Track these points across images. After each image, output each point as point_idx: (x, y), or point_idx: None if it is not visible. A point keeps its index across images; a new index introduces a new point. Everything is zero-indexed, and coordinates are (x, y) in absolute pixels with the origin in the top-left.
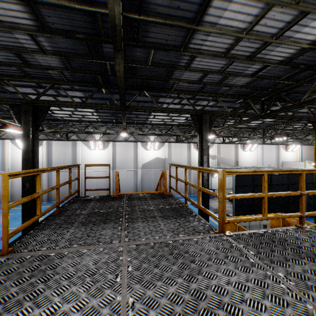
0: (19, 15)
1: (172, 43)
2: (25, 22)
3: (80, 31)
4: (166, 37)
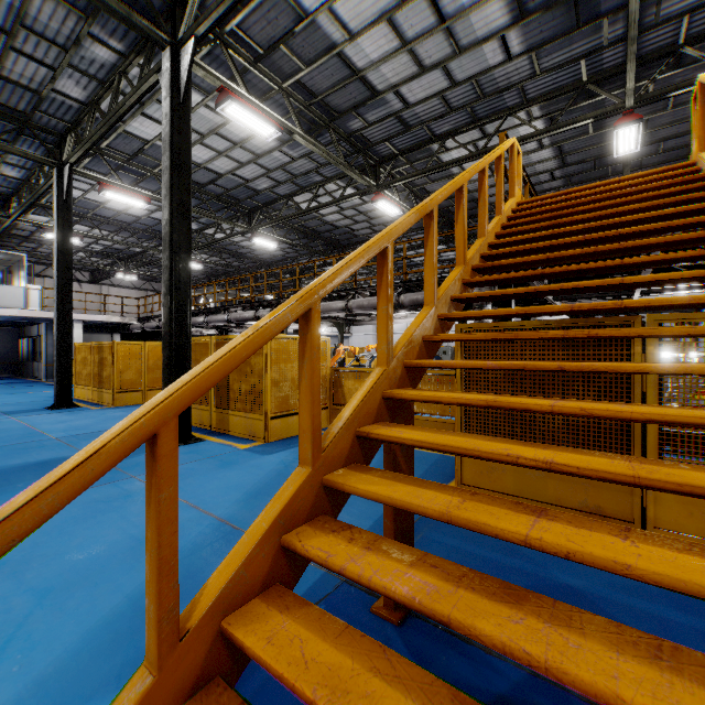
0: (551, 165)
1: (683, 130)
2: (552, 167)
3: (590, 157)
4: (675, 130)
